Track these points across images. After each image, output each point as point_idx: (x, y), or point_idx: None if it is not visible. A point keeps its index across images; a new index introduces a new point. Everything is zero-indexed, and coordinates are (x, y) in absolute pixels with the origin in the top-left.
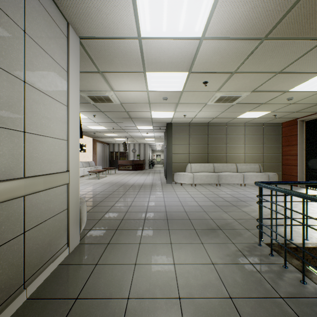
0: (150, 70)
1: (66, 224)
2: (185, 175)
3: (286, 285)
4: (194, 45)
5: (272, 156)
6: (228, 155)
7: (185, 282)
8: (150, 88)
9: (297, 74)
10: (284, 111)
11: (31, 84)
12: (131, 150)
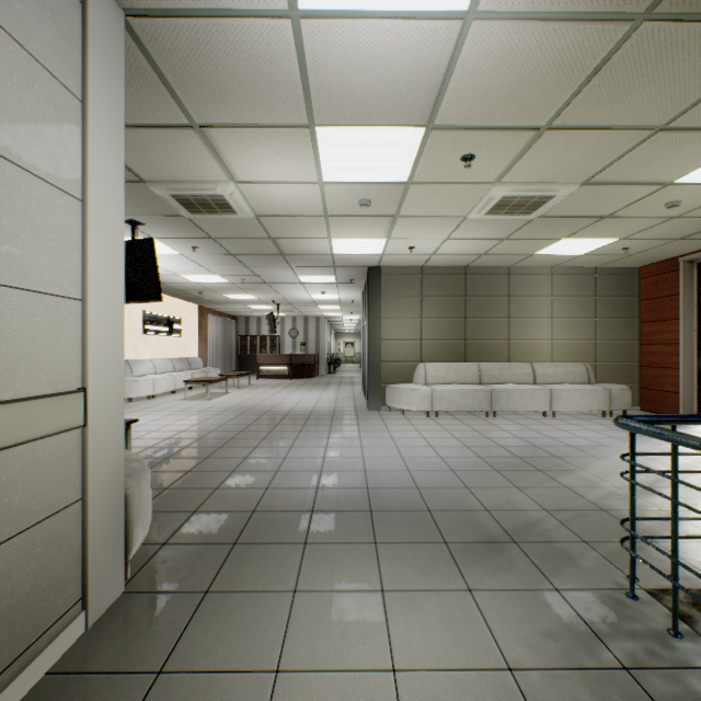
0: (327, 121)
1: (78, 544)
2: (412, 390)
3: None
4: (446, 40)
5: (616, 346)
6: (512, 344)
7: None
8: (327, 174)
9: None
10: (650, 237)
11: None
12: (287, 332)
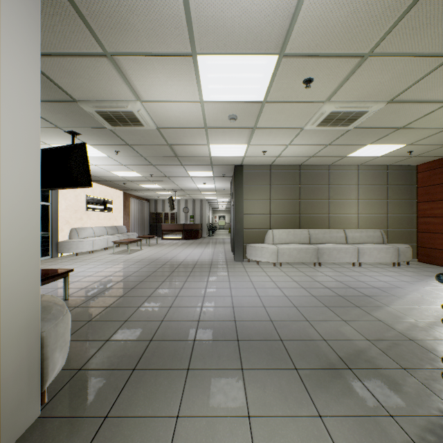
0: (205, 49)
1: None
2: (264, 248)
3: None
4: None
5: (401, 218)
6: (331, 217)
7: None
8: (206, 94)
9: None
10: (428, 143)
11: None
12: (182, 209)
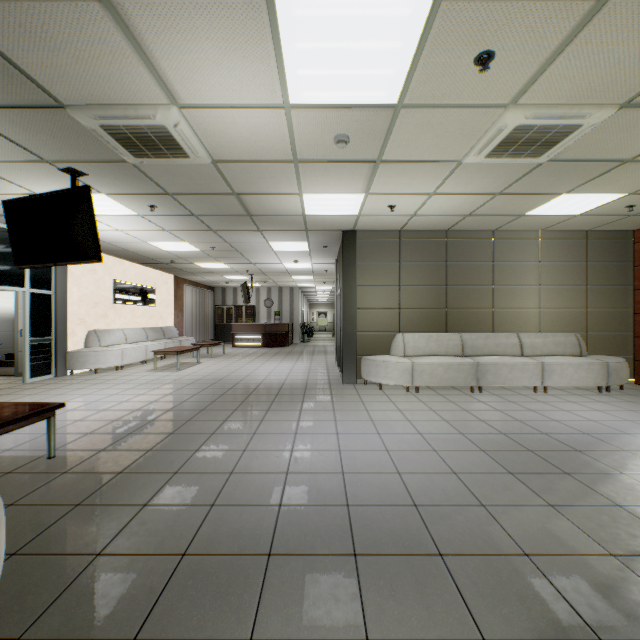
0: None
1: None
2: (391, 363)
3: None
4: None
5: (608, 315)
6: (496, 313)
7: None
8: (294, 91)
9: None
10: None
11: None
12: (262, 302)
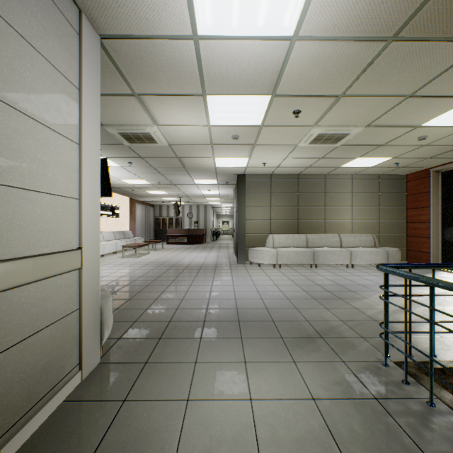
0: (213, 92)
1: (77, 333)
2: (265, 251)
3: (437, 439)
4: (281, 50)
5: (392, 224)
6: (327, 222)
7: (270, 434)
8: (212, 121)
9: (437, 98)
10: (411, 156)
11: (10, 104)
12: (186, 214)
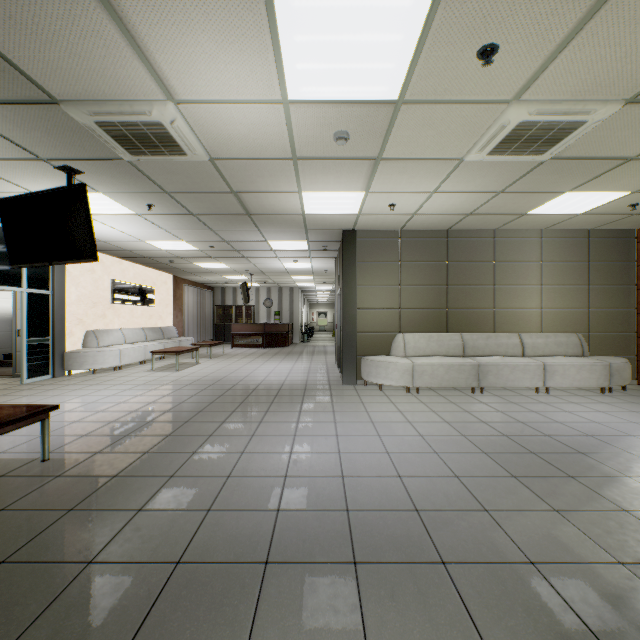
0: None
1: None
2: (391, 363)
3: None
4: None
5: (610, 315)
6: (498, 313)
7: None
8: (293, 86)
9: None
10: None
11: None
12: (262, 302)
